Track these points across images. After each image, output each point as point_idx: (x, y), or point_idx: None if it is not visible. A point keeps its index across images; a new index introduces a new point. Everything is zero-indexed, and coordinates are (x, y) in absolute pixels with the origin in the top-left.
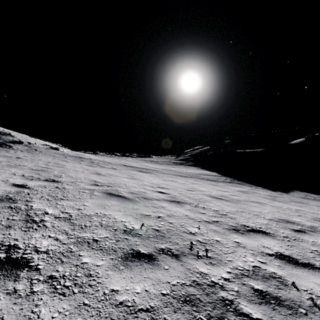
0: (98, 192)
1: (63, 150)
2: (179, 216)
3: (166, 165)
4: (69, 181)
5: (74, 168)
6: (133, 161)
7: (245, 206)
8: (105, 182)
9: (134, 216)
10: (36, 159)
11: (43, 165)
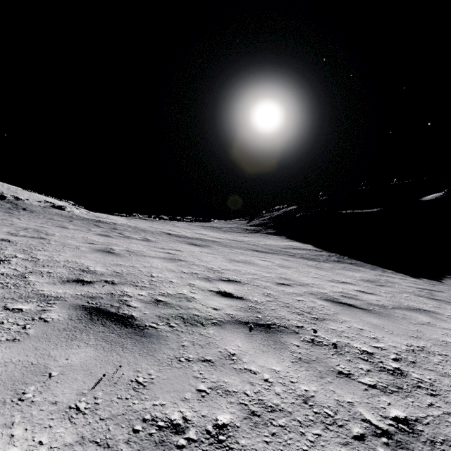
0: (61, 308)
1: (72, 210)
2: (286, 408)
3: (233, 233)
4: (13, 274)
5: (65, 239)
6: (183, 227)
7: (413, 327)
8: (107, 271)
9: (118, 447)
10: (4, 223)
11: (2, 234)
